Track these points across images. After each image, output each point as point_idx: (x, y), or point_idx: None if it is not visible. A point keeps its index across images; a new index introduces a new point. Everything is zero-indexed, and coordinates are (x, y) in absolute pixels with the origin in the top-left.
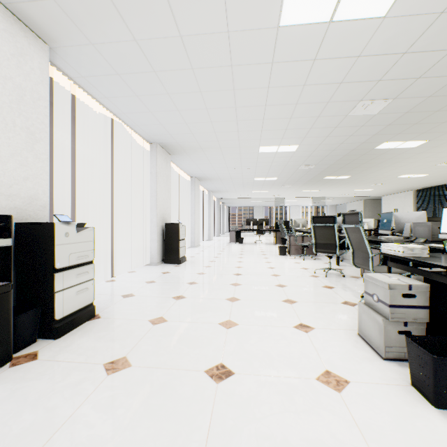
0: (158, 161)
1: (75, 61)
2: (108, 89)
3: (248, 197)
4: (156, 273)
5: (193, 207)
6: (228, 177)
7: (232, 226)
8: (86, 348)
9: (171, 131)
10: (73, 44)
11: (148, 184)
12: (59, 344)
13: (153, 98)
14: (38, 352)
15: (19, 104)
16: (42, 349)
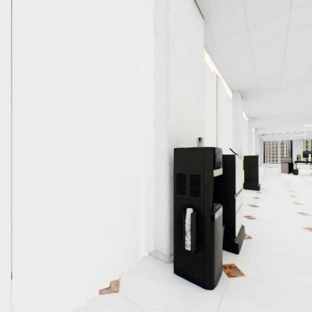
0: (238, 105)
1: (216, 29)
2: (228, 47)
3: (293, 131)
4: (247, 197)
5: (249, 142)
6: (287, 113)
7: (283, 158)
8: (281, 275)
9: (259, 76)
10: (225, 10)
11: (229, 124)
12: (246, 261)
13: (266, 44)
14: (235, 265)
15: (195, 67)
16: (236, 263)
